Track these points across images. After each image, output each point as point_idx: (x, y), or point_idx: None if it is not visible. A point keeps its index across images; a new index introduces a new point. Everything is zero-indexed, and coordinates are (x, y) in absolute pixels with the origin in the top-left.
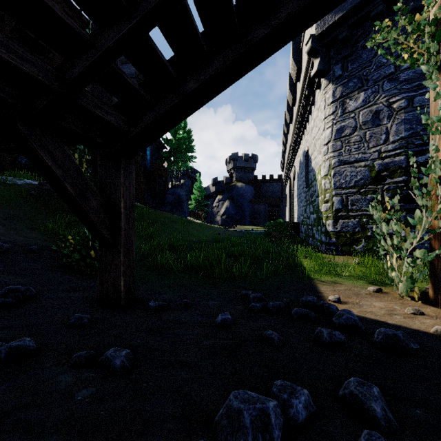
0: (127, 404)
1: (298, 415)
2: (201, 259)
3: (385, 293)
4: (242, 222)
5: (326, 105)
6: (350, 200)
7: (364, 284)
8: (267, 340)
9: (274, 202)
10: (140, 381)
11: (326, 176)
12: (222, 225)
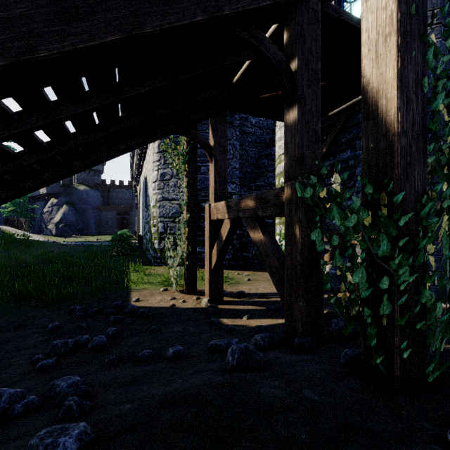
0: (1, 362)
1: (82, 342)
2: (31, 287)
3: (168, 290)
4: (86, 231)
5: (155, 152)
6: (169, 226)
7: (161, 287)
8: (80, 328)
9: (124, 209)
10: (3, 357)
11: (154, 206)
12: (57, 235)
